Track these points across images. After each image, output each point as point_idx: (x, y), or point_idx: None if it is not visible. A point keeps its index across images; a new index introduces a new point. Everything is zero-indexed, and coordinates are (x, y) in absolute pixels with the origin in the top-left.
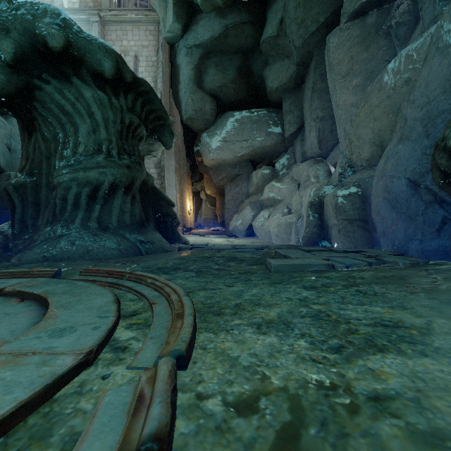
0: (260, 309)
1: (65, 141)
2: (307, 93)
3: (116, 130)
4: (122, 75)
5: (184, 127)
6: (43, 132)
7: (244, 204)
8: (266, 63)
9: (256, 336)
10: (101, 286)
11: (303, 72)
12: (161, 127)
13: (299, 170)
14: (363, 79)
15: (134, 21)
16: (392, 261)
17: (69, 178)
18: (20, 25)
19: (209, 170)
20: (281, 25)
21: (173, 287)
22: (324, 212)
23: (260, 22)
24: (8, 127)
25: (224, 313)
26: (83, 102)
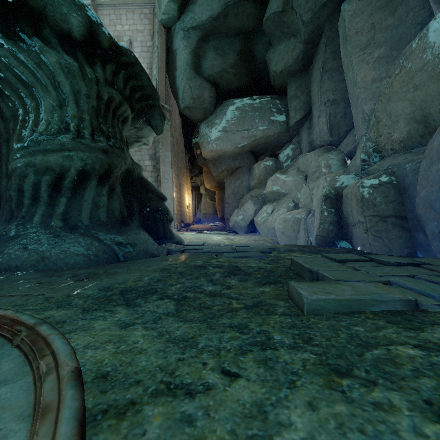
0: None
1: (25, 118)
2: (316, 74)
3: (91, 106)
4: (97, 38)
5: (183, 119)
6: (1, 109)
7: (245, 198)
8: (269, 45)
9: None
10: None
11: (311, 51)
12: (149, 108)
13: (306, 161)
14: (387, 50)
15: (129, 4)
16: None
17: (23, 163)
18: None
19: (208, 163)
20: None
21: (55, 434)
22: (343, 206)
23: None
24: None
25: None
26: (46, 69)
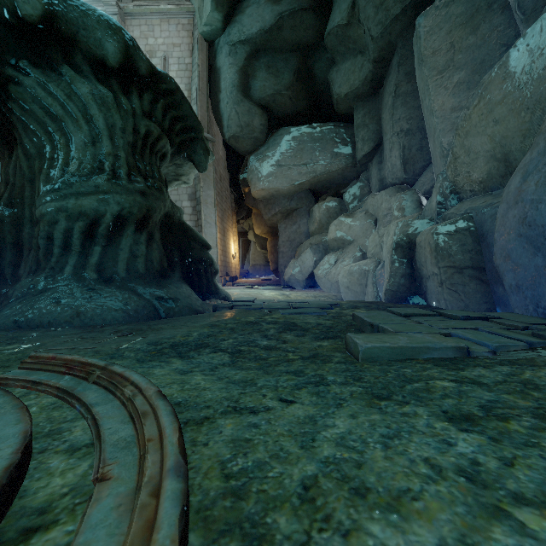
0: (374, 525)
1: (53, 156)
2: (387, 99)
3: (126, 141)
4: (134, 65)
5: (228, 149)
6: (25, 145)
7: (304, 246)
8: (332, 63)
9: None
10: (21, 409)
11: (381, 71)
12: (191, 141)
13: (376, 202)
14: (469, 74)
15: (163, 13)
16: None
17: (54, 208)
18: None
19: (259, 204)
20: (353, 9)
21: (160, 422)
22: (416, 256)
23: (324, 8)
24: None
25: (274, 541)
26: (78, 101)
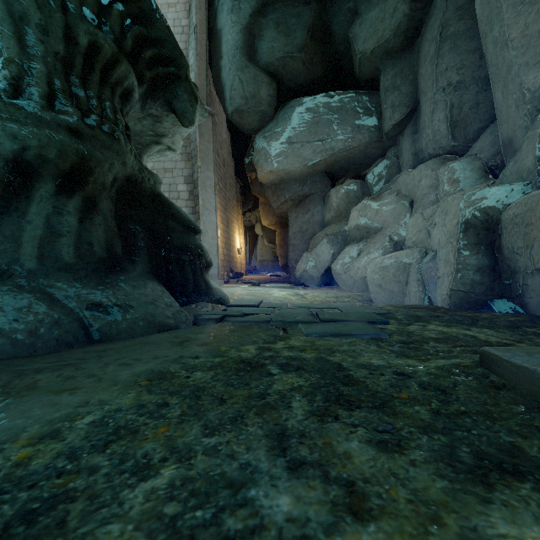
0: None
1: None
2: (428, 48)
3: (51, 51)
4: None
5: (233, 133)
6: None
7: (318, 237)
8: (354, 14)
9: None
10: None
11: (420, 14)
12: (171, 81)
13: (411, 179)
14: None
15: None
16: None
17: None
18: None
19: (266, 191)
20: None
21: None
22: (502, 240)
23: None
24: None
25: None
26: None
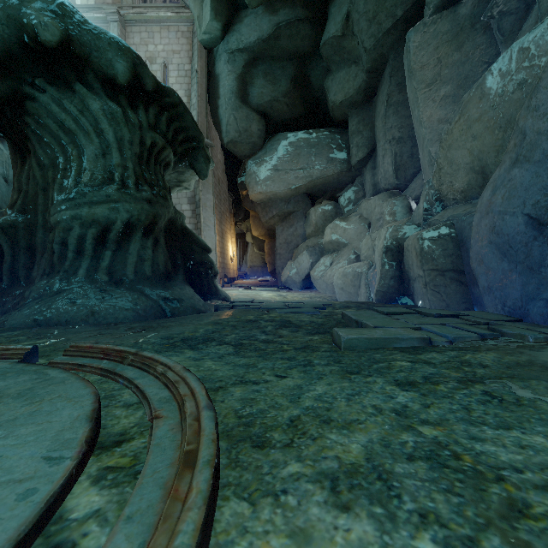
0: (332, 435)
1: (66, 167)
2: (380, 108)
3: (134, 153)
4: (141, 82)
5: (226, 153)
6: (38, 156)
7: (300, 248)
8: (327, 71)
9: (331, 517)
10: (83, 380)
11: (375, 81)
12: (193, 150)
13: (369, 206)
14: (454, 88)
15: (163, 20)
16: (517, 333)
17: (69, 216)
18: (2, 11)
19: (256, 207)
20: (347, 22)
21: (191, 385)
22: (404, 259)
23: (320, 19)
24: (5, 152)
25: (271, 443)
26: (89, 116)
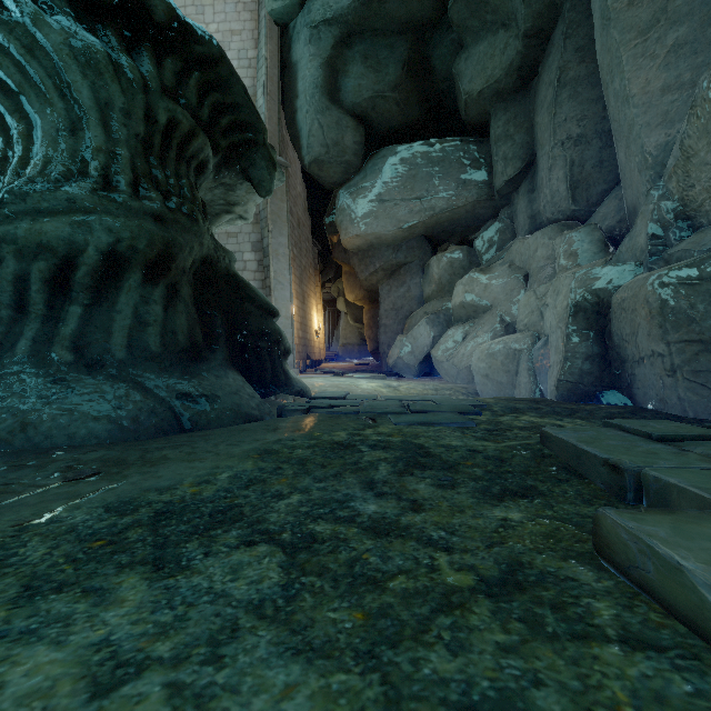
0: None
1: (6, 155)
2: (545, 93)
3: (133, 133)
4: (144, 3)
5: (309, 185)
6: None
7: (416, 316)
8: (458, 47)
9: None
10: None
11: (536, 52)
12: (247, 147)
13: (526, 248)
14: (695, 28)
15: None
16: None
17: None
18: None
19: (352, 258)
20: None
21: None
22: (612, 326)
23: None
24: None
25: None
26: (45, 59)
